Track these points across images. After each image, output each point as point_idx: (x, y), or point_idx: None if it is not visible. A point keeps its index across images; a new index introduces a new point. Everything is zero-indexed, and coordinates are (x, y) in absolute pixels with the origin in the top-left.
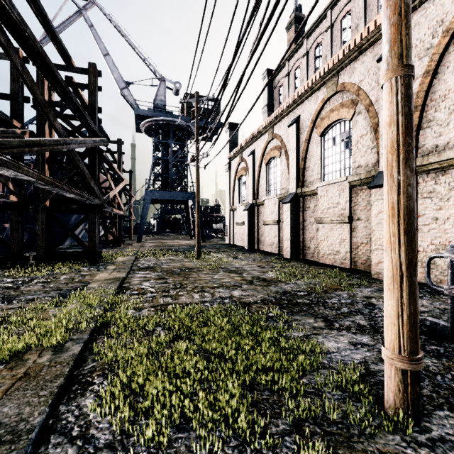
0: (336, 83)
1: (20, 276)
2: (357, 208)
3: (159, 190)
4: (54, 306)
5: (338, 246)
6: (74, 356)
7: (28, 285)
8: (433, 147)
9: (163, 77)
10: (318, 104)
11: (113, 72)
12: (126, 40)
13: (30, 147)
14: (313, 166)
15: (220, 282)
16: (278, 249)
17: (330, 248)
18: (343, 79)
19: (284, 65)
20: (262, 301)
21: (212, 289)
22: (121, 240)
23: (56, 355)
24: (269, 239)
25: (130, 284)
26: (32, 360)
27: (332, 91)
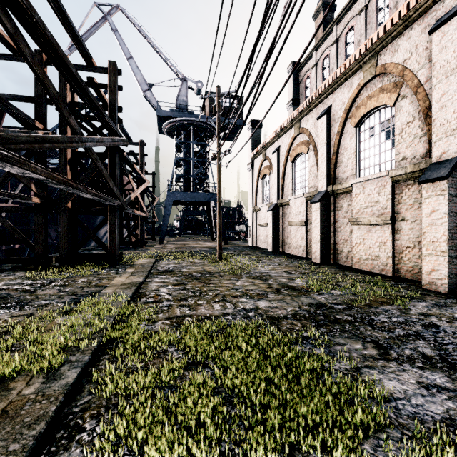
0: (375, 65)
1: (41, 278)
2: (402, 207)
3: (180, 191)
4: (62, 315)
5: (377, 250)
6: (66, 387)
7: (45, 288)
8: None
9: (185, 77)
10: (352, 91)
11: (136, 74)
12: (149, 43)
13: (41, 144)
14: (347, 161)
15: (243, 290)
16: (305, 252)
17: (367, 252)
18: (384, 59)
19: (310, 56)
20: (294, 315)
21: (234, 298)
22: (143, 241)
23: (46, 383)
24: (296, 241)
25: (146, 289)
26: (18, 390)
27: (370, 74)
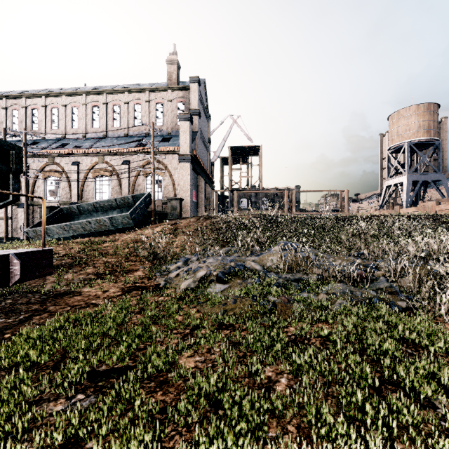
0: None
1: None
2: (15, 214)
3: None
4: None
5: None
6: None
7: None
8: (37, 199)
9: None
10: None
11: None
12: None
13: None
14: None
15: None
16: None
17: (2, 230)
18: None
19: None
20: None
21: None
22: None
23: None
24: None
25: None
26: None
27: None
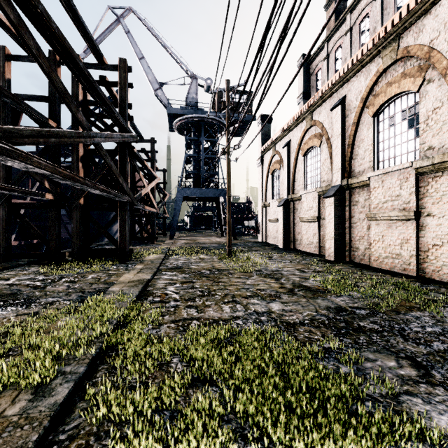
0: (396, 49)
1: (53, 273)
2: (428, 201)
3: (190, 187)
4: (65, 315)
5: (398, 248)
6: (53, 407)
7: (54, 284)
8: None
9: (195, 75)
10: (370, 79)
11: (148, 74)
12: (160, 42)
13: (46, 138)
14: (364, 153)
15: (254, 290)
16: (318, 249)
17: (387, 250)
18: (406, 42)
19: (322, 47)
20: (311, 321)
21: (245, 298)
22: (154, 237)
23: (33, 401)
24: (307, 238)
25: (154, 287)
26: (1, 409)
27: (390, 59)
